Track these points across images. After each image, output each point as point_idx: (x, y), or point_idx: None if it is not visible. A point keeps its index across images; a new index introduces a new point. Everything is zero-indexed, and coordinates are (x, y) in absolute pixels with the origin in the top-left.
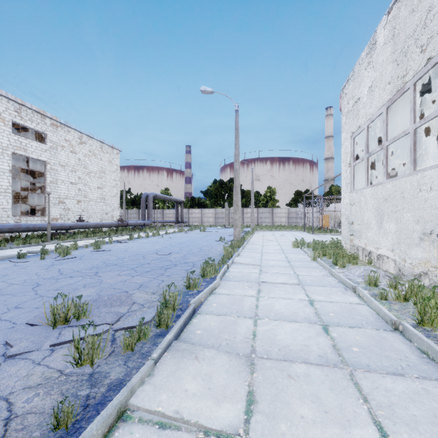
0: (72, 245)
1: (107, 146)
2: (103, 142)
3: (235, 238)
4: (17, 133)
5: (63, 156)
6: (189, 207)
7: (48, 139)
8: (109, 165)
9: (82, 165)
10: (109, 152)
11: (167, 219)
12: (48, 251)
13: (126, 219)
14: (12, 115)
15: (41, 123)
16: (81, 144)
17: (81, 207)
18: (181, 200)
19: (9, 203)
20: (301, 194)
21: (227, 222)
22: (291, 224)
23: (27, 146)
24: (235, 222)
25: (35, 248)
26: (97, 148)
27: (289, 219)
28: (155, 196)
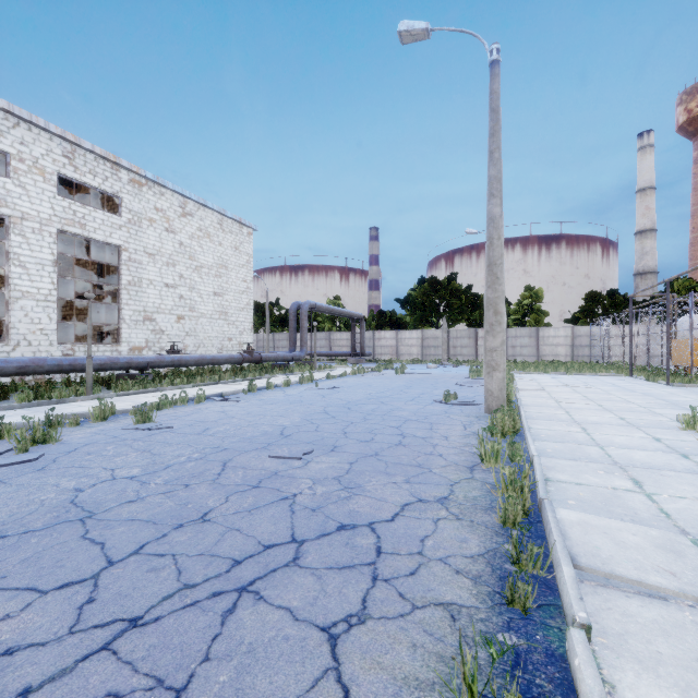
0: (93, 410)
1: (231, 220)
2: (224, 212)
3: (491, 399)
4: (85, 203)
5: (153, 237)
6: (375, 327)
7: (124, 207)
8: (234, 254)
9: (186, 255)
10: (235, 231)
11: (337, 349)
12: (10, 429)
13: (272, 349)
14: (59, 163)
15: (112, 178)
16: (184, 217)
17: (185, 328)
18: (361, 316)
19: (54, 320)
20: (599, 298)
21: (446, 355)
22: (582, 360)
23: (86, 218)
24: (491, 357)
25: (41, 410)
26: (213, 225)
27: (575, 349)
28: (313, 307)
